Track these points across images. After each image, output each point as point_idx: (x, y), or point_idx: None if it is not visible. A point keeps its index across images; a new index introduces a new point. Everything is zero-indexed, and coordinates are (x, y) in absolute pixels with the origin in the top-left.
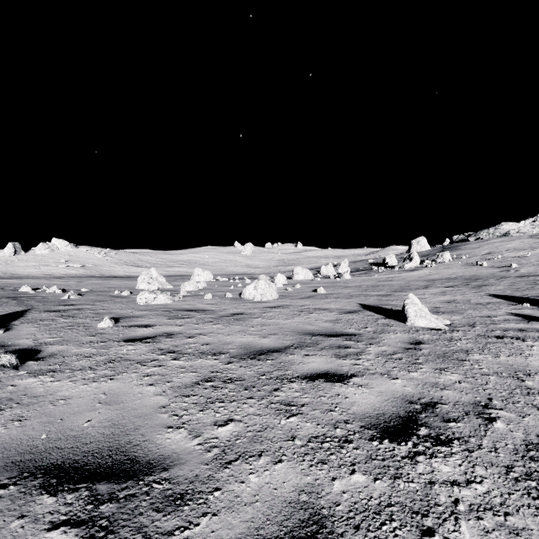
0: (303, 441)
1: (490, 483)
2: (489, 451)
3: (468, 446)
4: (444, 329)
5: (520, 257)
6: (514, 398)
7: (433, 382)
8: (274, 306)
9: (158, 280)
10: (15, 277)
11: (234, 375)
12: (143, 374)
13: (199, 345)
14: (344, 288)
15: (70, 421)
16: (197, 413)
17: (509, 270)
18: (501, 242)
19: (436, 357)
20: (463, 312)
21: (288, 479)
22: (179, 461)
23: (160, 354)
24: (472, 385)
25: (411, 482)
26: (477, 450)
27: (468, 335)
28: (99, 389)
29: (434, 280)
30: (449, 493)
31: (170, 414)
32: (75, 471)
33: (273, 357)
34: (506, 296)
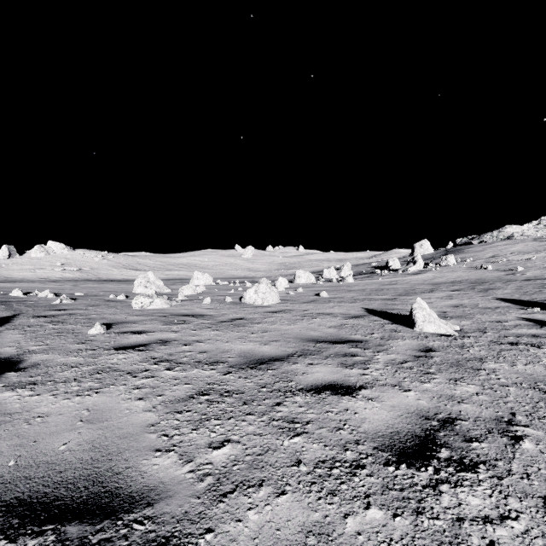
0: (309, 467)
1: (528, 520)
2: (521, 478)
3: (496, 472)
4: (454, 335)
5: (526, 260)
6: (539, 413)
7: (449, 395)
8: (275, 310)
9: (156, 284)
10: (9, 281)
11: (232, 387)
12: (133, 386)
13: (195, 353)
14: (347, 292)
15: (44, 443)
16: (190, 433)
17: (515, 274)
18: (505, 245)
19: (449, 366)
20: (472, 317)
21: (293, 516)
22: (166, 494)
23: (153, 363)
24: (492, 397)
25: (436, 519)
26: (507, 476)
27: (480, 342)
28: (82, 404)
29: (439, 284)
30: (482, 534)
31: (159, 434)
32: (42, 507)
33: (274, 366)
34: (514, 299)
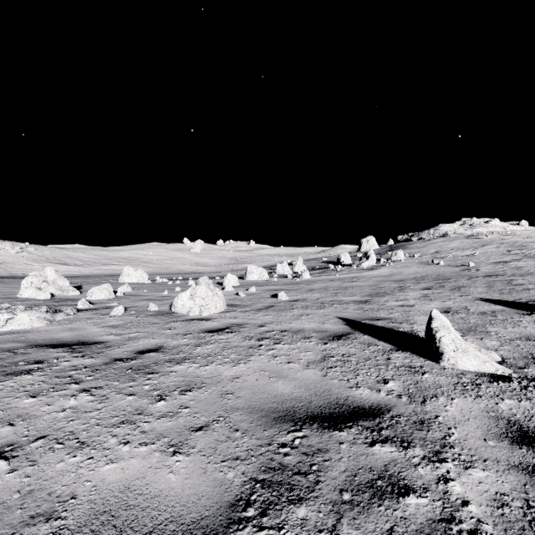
0: None
1: None
2: None
3: None
4: (512, 377)
5: (469, 256)
6: None
7: None
8: (217, 327)
9: (57, 284)
10: None
11: None
12: None
13: None
14: (308, 291)
15: None
16: None
17: (470, 269)
18: (443, 241)
19: None
20: (487, 331)
21: None
22: None
23: None
24: None
25: None
26: None
27: None
28: None
29: (403, 281)
30: None
31: None
32: None
33: None
34: (500, 300)
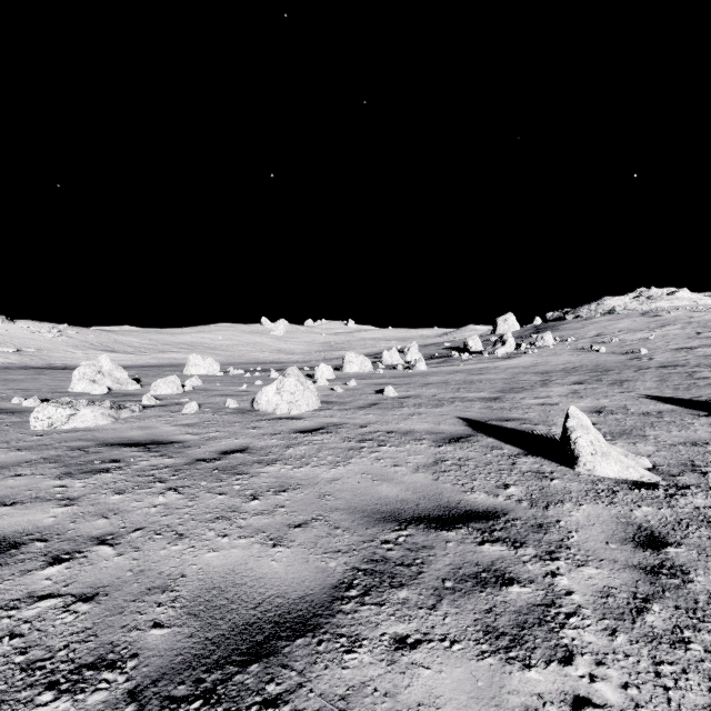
0: None
1: None
2: None
3: None
4: (659, 484)
5: (642, 340)
6: None
7: None
8: (310, 427)
9: (114, 376)
10: None
11: None
12: None
13: (54, 609)
14: (423, 386)
15: None
16: None
17: (641, 358)
18: (608, 321)
19: None
20: (644, 434)
21: None
22: None
23: None
24: None
25: None
26: None
27: None
28: None
29: (548, 373)
30: None
31: None
32: None
33: (288, 676)
34: (673, 398)
